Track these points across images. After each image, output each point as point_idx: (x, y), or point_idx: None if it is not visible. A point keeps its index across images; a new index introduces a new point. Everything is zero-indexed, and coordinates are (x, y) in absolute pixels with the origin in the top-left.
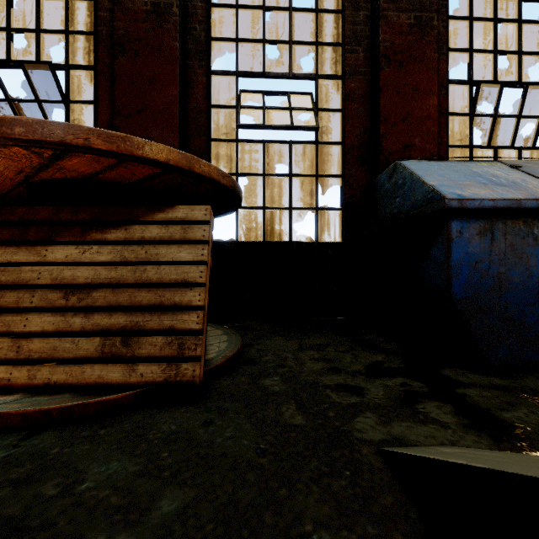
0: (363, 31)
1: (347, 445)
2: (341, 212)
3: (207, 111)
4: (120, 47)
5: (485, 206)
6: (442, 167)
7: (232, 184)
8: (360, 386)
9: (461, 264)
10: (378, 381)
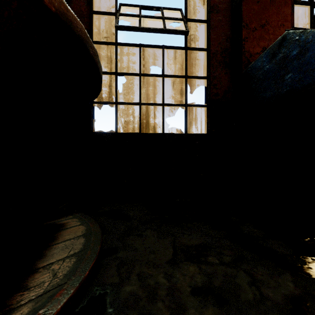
0: None
1: None
2: (206, 109)
3: (89, 15)
4: None
5: None
6: None
7: (57, 6)
8: None
9: None
10: None
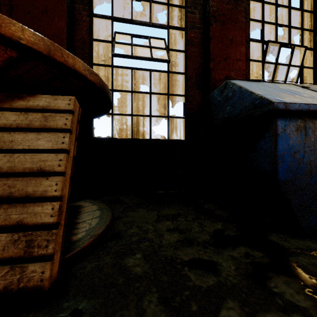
0: (198, 0)
1: None
2: (184, 120)
3: (90, 42)
4: None
5: (302, 109)
6: (259, 84)
7: (99, 83)
8: (212, 260)
9: (285, 154)
10: (226, 253)
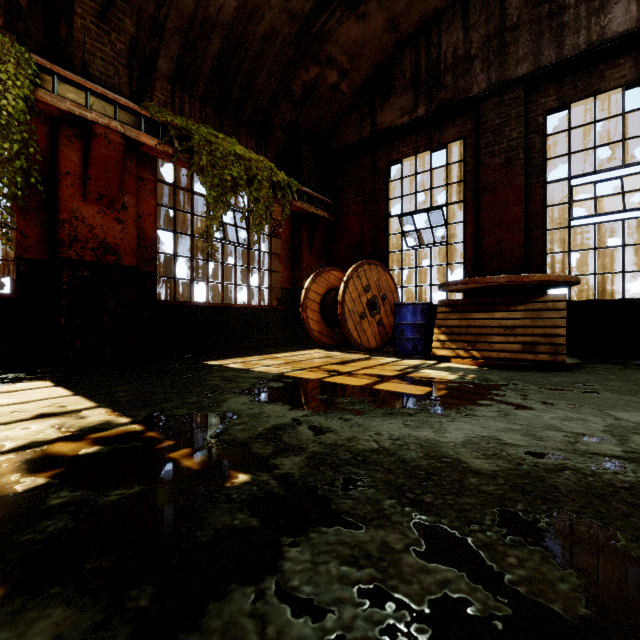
0: None
1: (635, 381)
2: None
3: (543, 211)
4: (483, 190)
5: None
6: None
7: (576, 280)
8: None
9: None
10: None
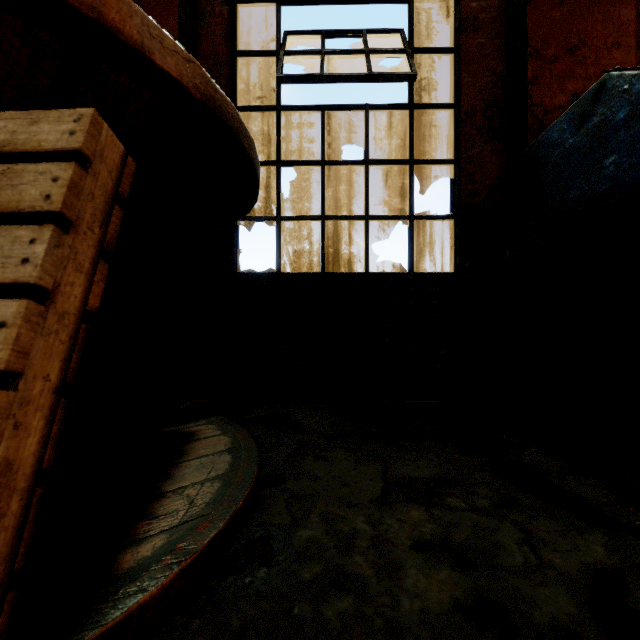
0: None
1: None
2: (453, 223)
3: (230, 61)
4: None
5: None
6: None
7: (203, 90)
8: None
9: None
10: None
